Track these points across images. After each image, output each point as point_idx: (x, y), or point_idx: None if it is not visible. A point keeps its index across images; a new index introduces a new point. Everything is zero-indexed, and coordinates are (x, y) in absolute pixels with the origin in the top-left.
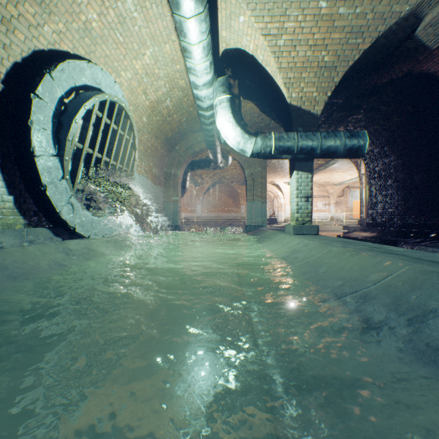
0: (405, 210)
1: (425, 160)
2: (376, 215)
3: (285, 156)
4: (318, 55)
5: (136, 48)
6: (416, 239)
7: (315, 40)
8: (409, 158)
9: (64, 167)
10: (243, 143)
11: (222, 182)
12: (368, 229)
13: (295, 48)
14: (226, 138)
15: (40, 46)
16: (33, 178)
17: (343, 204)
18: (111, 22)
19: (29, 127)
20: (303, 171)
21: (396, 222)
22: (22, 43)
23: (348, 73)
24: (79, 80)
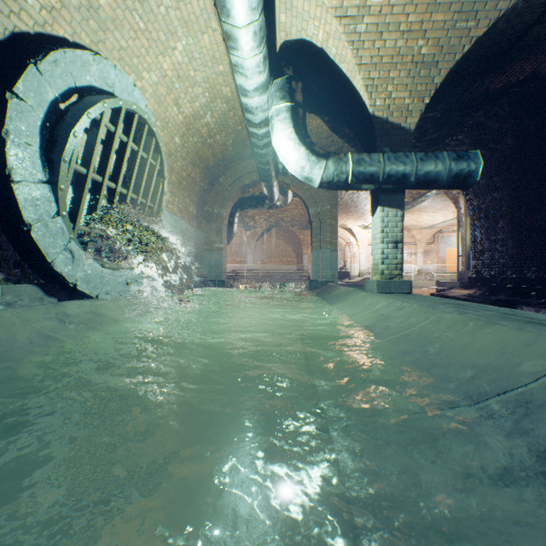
0: (522, 260)
1: None
2: (482, 266)
3: (366, 186)
4: (413, 45)
5: (162, 39)
6: (539, 298)
7: (410, 24)
8: (529, 191)
9: (58, 198)
10: (309, 168)
11: (280, 226)
12: (472, 285)
13: (382, 35)
14: (285, 161)
15: (23, 26)
16: (11, 214)
17: (433, 254)
18: None
19: (4, 139)
20: (390, 206)
21: (509, 276)
22: None
23: (451, 74)
24: (82, 79)
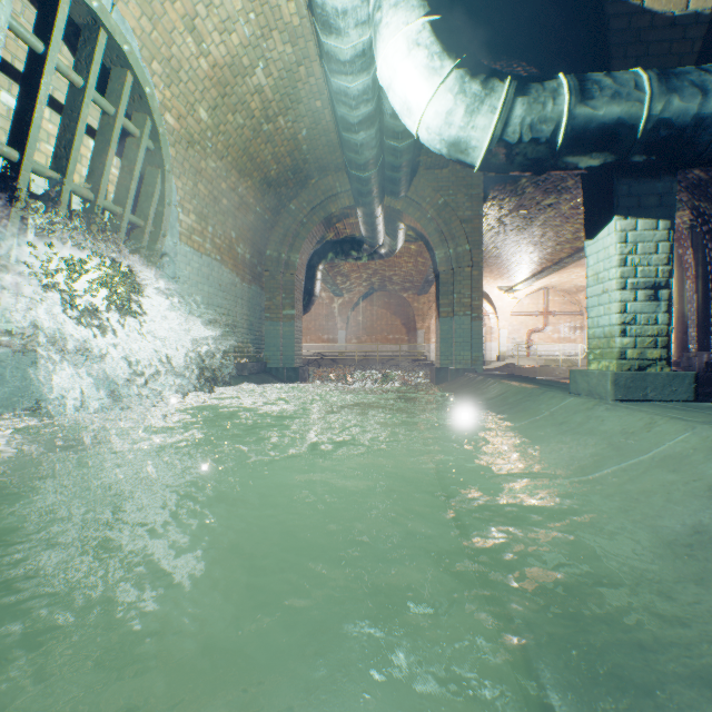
0: None
1: None
2: None
3: (595, 155)
4: None
5: None
6: None
7: None
8: None
9: None
10: (465, 114)
11: (383, 289)
12: None
13: None
14: (406, 107)
15: None
16: None
17: None
18: None
19: None
20: (642, 207)
21: None
22: None
23: None
24: None
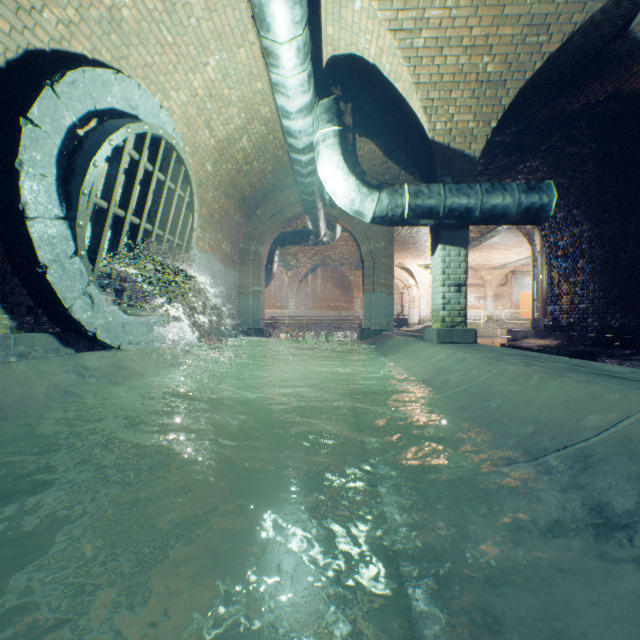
0: (605, 305)
1: (638, 230)
2: (560, 313)
3: (424, 222)
4: (478, 62)
5: (193, 54)
6: (624, 349)
7: (474, 39)
8: (613, 226)
9: (76, 236)
10: (360, 201)
11: (327, 265)
12: (548, 334)
13: (442, 51)
14: (332, 193)
15: (37, 43)
16: (24, 254)
17: (505, 298)
18: (153, 10)
19: (17, 171)
20: (453, 244)
21: (591, 324)
22: (6, 36)
23: (522, 93)
24: (102, 100)
